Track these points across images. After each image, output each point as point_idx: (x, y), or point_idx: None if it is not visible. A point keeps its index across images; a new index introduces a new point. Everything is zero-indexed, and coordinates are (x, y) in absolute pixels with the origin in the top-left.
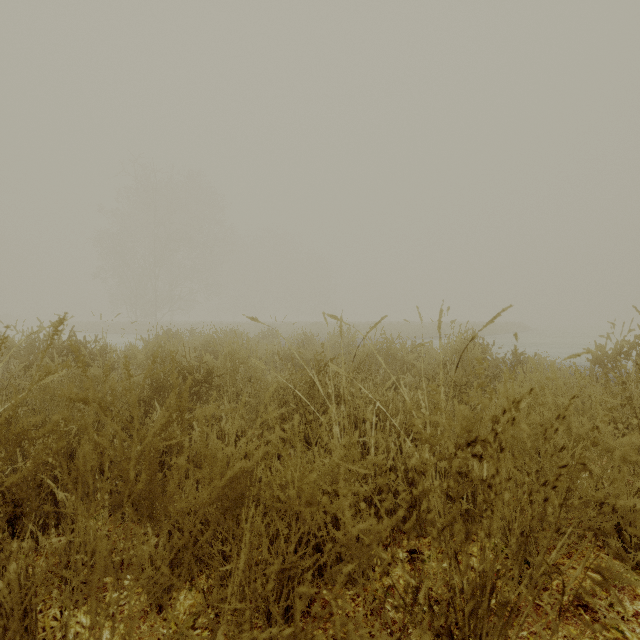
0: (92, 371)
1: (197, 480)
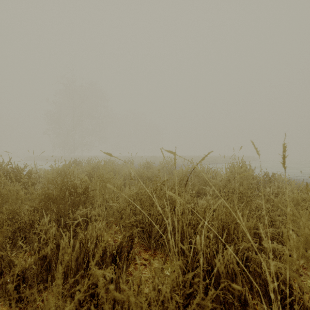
0: (8, 188)
1: (64, 278)
